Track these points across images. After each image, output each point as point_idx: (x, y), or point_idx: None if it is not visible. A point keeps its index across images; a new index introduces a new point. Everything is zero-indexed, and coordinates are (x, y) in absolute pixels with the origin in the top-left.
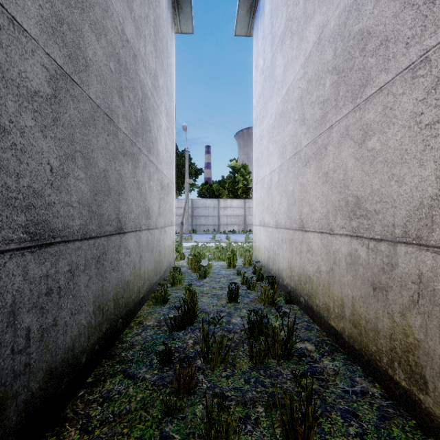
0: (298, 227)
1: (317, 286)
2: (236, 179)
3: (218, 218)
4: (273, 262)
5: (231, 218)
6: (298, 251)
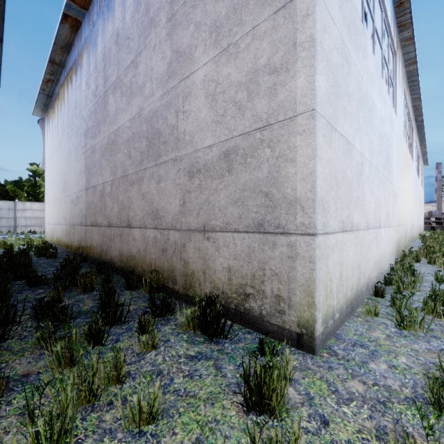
0: (58, 223)
1: (61, 240)
2: (37, 183)
3: (14, 220)
4: (53, 239)
5: (31, 220)
6: (58, 231)
